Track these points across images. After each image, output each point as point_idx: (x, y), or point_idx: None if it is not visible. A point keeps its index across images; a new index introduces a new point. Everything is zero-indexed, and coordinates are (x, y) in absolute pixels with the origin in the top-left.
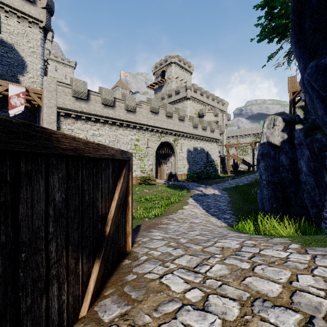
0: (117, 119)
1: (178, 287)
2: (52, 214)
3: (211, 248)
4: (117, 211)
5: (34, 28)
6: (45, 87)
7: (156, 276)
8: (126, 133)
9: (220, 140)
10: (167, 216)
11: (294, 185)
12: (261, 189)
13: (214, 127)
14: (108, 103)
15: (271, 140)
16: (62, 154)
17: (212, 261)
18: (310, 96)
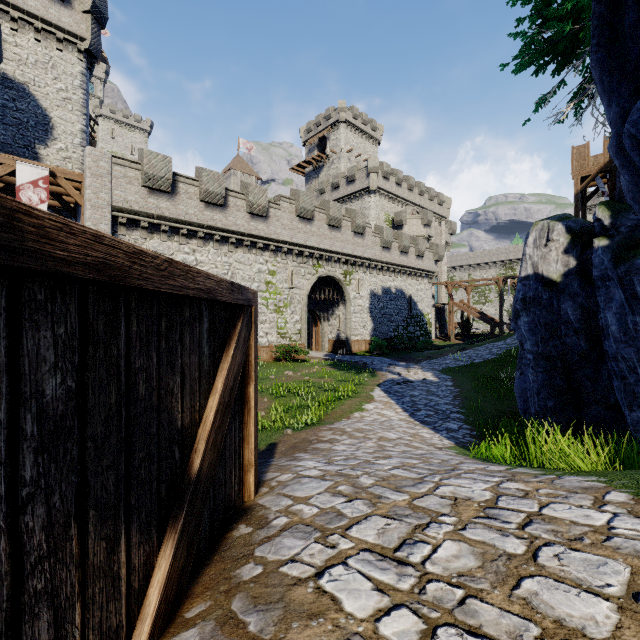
0: (231, 231)
1: (360, 603)
2: (35, 433)
3: (430, 500)
4: (220, 419)
5: (69, 52)
6: (88, 168)
7: (308, 570)
8: (250, 259)
9: (436, 274)
10: (331, 426)
11: (590, 363)
12: (522, 371)
13: (423, 248)
14: (213, 199)
15: (542, 270)
16: (56, 272)
17: (435, 532)
18: (634, 173)
